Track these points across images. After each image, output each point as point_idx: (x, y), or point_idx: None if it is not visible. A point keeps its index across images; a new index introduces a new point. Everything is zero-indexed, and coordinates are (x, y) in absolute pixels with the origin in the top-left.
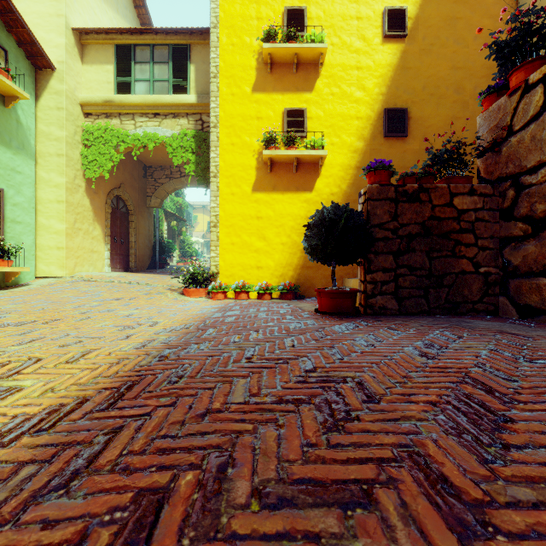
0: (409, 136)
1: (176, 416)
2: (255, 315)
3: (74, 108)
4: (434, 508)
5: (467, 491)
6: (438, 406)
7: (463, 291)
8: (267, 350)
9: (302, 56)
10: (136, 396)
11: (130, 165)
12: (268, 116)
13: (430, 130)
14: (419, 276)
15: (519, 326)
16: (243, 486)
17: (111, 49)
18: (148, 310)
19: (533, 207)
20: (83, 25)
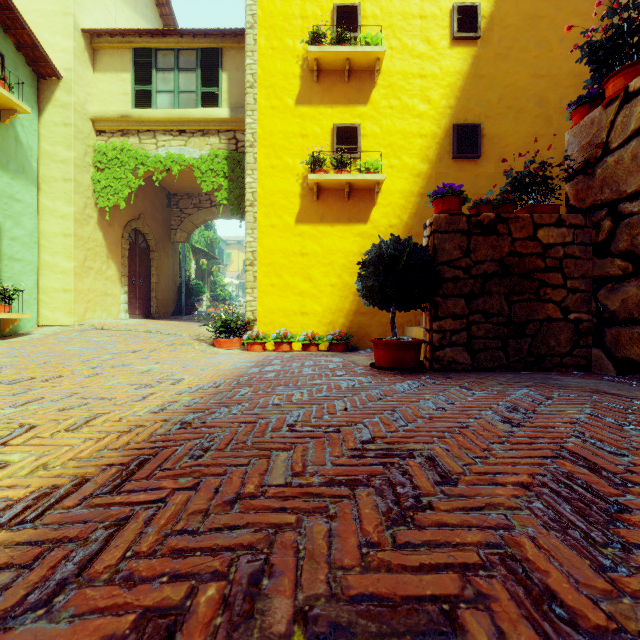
0: (482, 157)
1: (197, 503)
2: (299, 370)
3: (84, 124)
4: (542, 639)
5: (583, 614)
6: (531, 489)
7: (549, 342)
8: (314, 414)
9: (355, 62)
10: (149, 475)
11: (152, 192)
12: (314, 133)
13: (507, 149)
14: (496, 324)
15: (618, 384)
16: (283, 606)
17: (128, 55)
18: (170, 365)
19: (635, 241)
20: (94, 25)
